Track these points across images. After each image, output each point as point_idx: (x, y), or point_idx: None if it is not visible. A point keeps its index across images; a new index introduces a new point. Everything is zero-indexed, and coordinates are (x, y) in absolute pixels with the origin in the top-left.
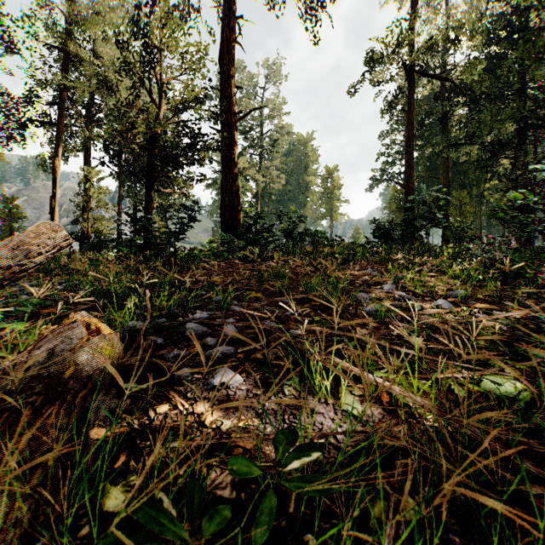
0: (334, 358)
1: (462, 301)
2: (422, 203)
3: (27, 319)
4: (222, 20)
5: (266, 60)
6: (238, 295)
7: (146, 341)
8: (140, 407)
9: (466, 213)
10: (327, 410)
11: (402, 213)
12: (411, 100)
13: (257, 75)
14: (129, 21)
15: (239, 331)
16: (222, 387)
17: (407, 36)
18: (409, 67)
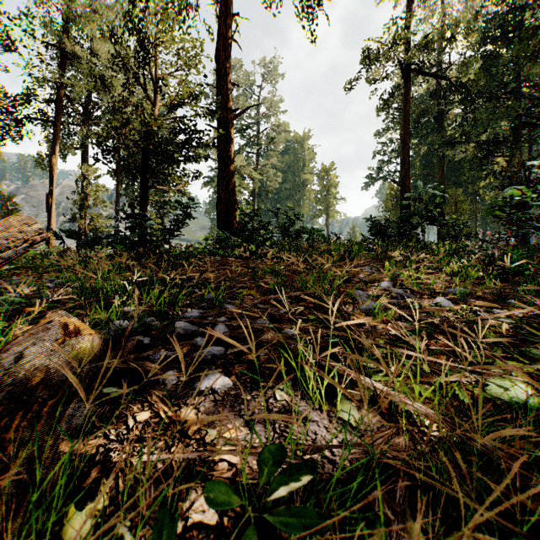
0: (329, 361)
1: (461, 298)
2: (418, 201)
3: (9, 318)
4: (218, 17)
5: (263, 58)
6: (232, 292)
7: (131, 341)
8: (118, 415)
9: (461, 211)
10: (321, 418)
11: (398, 211)
12: (407, 98)
13: (254, 74)
14: (123, 16)
15: (230, 331)
16: (209, 391)
17: (403, 34)
18: (405, 65)
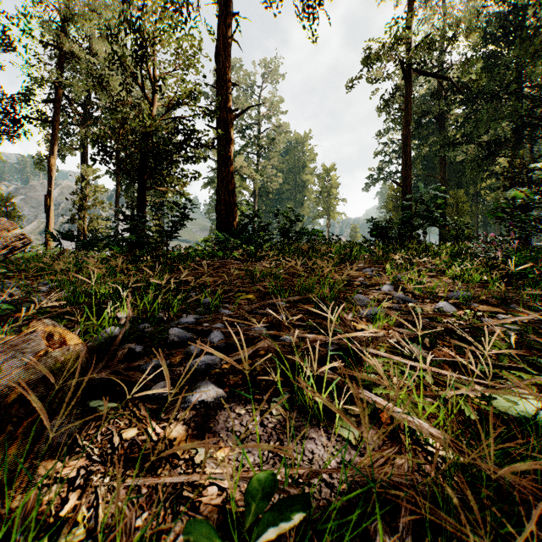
0: (328, 372)
1: (464, 303)
2: (420, 202)
3: None
4: (218, 16)
5: (264, 59)
6: (229, 296)
7: (121, 350)
8: (104, 431)
9: (463, 212)
10: (319, 435)
11: (399, 212)
12: (408, 98)
13: (254, 74)
14: (120, 14)
15: (226, 338)
16: (201, 405)
17: (404, 34)
18: (406, 66)
